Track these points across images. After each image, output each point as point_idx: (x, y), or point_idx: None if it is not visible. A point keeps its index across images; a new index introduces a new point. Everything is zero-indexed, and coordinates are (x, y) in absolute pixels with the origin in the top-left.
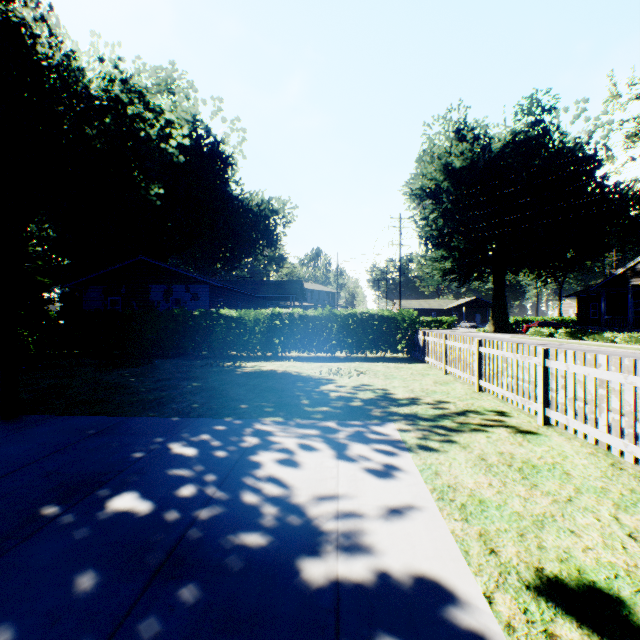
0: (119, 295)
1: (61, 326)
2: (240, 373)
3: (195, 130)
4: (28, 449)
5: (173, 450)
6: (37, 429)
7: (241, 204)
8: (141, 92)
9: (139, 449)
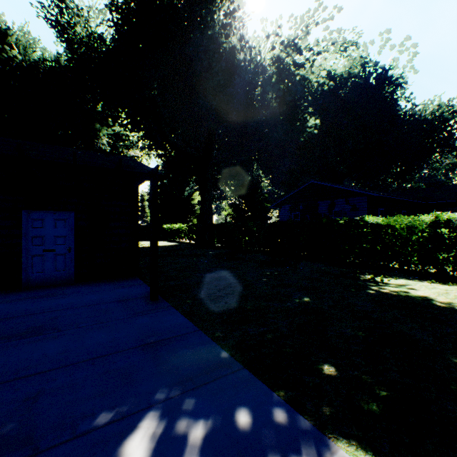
0: (298, 211)
1: (254, 232)
2: (371, 293)
3: (362, 70)
4: (98, 342)
5: (127, 441)
6: (141, 318)
7: (411, 118)
8: (293, 43)
9: (119, 403)
